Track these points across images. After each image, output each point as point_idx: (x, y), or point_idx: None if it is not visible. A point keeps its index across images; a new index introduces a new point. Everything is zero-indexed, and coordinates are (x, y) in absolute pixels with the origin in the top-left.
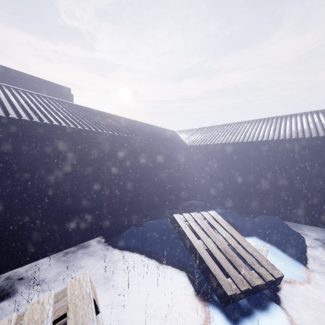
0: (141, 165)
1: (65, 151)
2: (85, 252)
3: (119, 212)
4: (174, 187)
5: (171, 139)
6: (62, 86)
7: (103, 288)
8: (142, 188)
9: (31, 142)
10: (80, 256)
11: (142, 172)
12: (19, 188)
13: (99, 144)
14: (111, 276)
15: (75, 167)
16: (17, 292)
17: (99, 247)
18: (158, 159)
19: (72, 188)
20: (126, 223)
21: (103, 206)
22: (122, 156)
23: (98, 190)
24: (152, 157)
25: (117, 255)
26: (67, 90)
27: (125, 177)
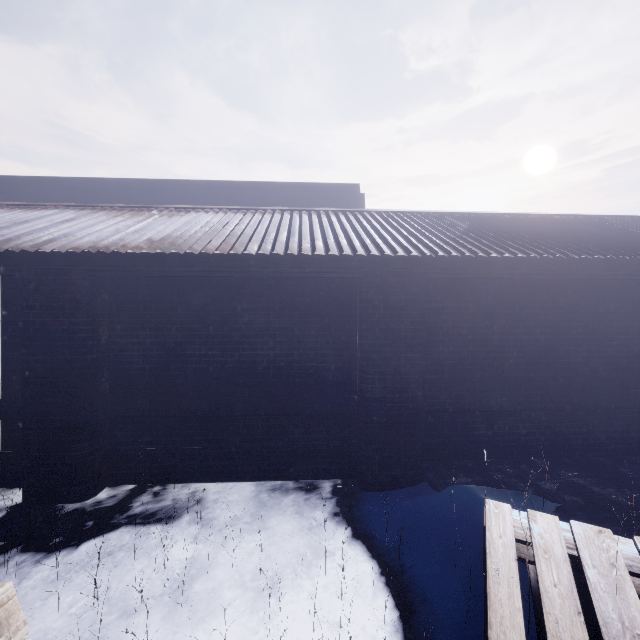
0: (467, 329)
1: (281, 299)
2: (299, 501)
3: (382, 438)
4: (614, 404)
5: (601, 244)
6: (346, 184)
7: (268, 599)
8: (472, 389)
9: (230, 289)
10: (288, 504)
11: (470, 347)
12: (215, 361)
13: (346, 282)
14: (297, 583)
15: (298, 330)
16: (179, 520)
17: (328, 501)
18: (536, 312)
19: (292, 369)
20: (403, 469)
21: (355, 416)
22: (392, 306)
23: (344, 380)
24: (508, 306)
25: (340, 540)
26: (354, 189)
27: (401, 357)
